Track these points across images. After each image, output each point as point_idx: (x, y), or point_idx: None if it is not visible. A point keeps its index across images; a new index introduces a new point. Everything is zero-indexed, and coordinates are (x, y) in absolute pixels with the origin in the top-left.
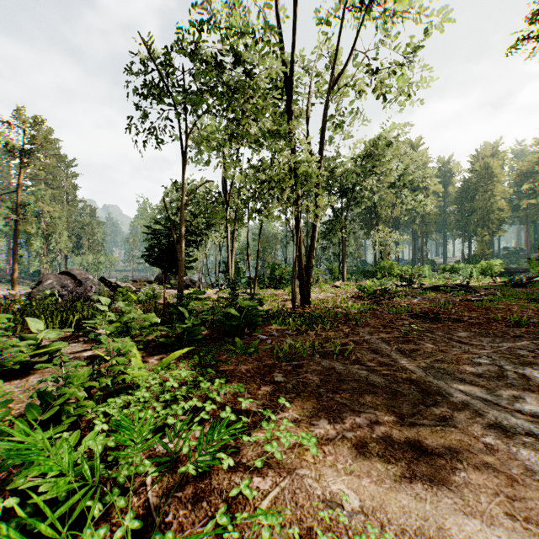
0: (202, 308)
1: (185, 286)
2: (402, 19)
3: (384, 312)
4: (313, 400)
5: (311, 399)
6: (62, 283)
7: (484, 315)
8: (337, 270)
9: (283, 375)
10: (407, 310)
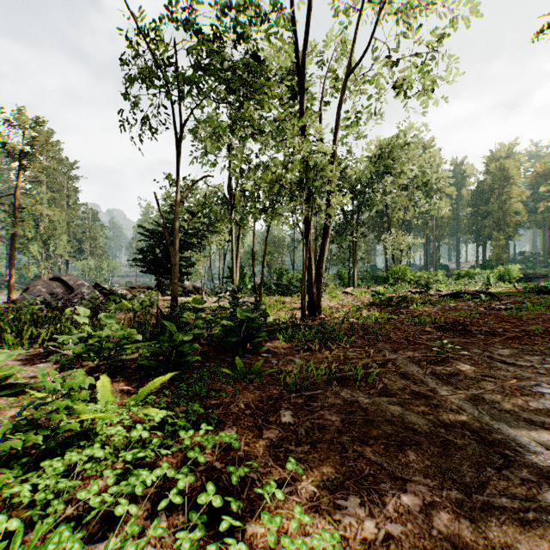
0: (196, 321)
1: (187, 293)
2: (422, 1)
3: (405, 323)
4: (335, 457)
5: (331, 455)
6: (51, 290)
7: (518, 326)
8: (347, 276)
9: (292, 412)
10: (431, 321)
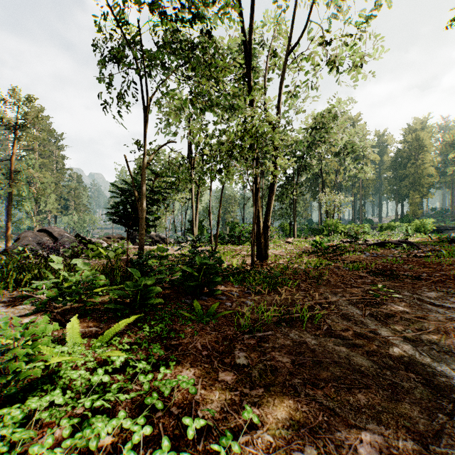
0: (160, 267)
1: (155, 242)
2: None
3: (341, 268)
4: (288, 401)
5: (285, 399)
6: (39, 240)
7: (439, 271)
8: (288, 228)
9: (246, 354)
10: (363, 266)
